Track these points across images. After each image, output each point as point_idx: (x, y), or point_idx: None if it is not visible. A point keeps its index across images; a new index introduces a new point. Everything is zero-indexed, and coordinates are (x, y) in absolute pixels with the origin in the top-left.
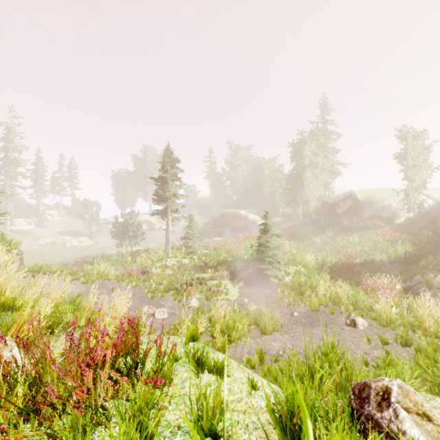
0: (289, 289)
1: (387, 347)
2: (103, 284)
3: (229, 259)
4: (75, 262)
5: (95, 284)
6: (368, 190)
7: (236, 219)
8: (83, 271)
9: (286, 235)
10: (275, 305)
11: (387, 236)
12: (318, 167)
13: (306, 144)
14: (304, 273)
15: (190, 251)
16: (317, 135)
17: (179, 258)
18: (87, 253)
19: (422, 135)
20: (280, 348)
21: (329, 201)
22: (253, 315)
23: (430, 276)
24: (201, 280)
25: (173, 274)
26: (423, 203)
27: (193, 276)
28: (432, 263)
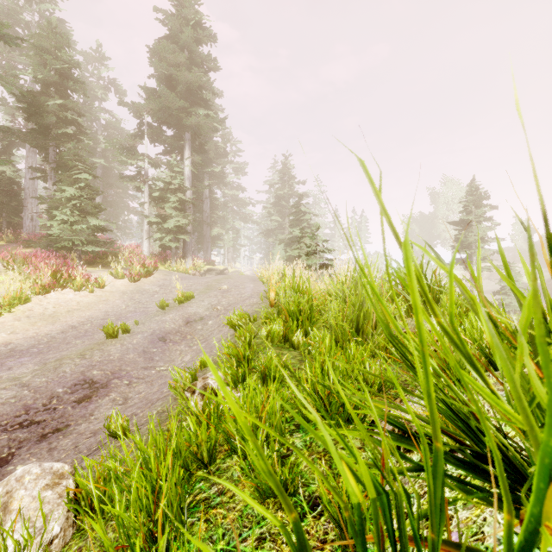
0: None
1: None
2: None
3: None
4: None
5: None
6: None
7: None
8: None
9: None
10: None
11: None
12: None
13: None
14: None
15: (507, 310)
16: None
17: None
18: None
19: None
20: None
21: None
22: None
23: None
24: None
25: None
26: None
27: None
28: None
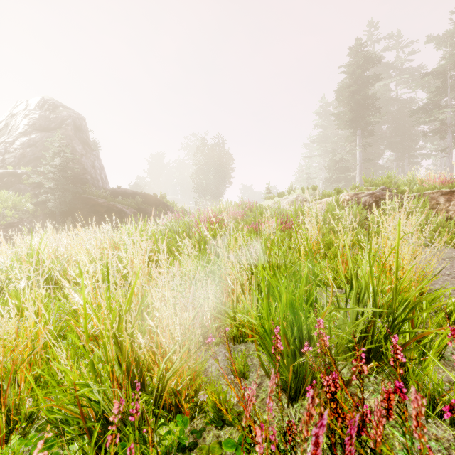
0: None
1: None
2: None
3: None
4: None
5: None
6: None
7: None
8: None
9: None
10: None
11: None
12: None
13: None
14: None
15: None
16: None
17: None
18: None
19: None
20: None
21: None
22: None
23: None
24: None
25: None
26: None
27: None
28: None
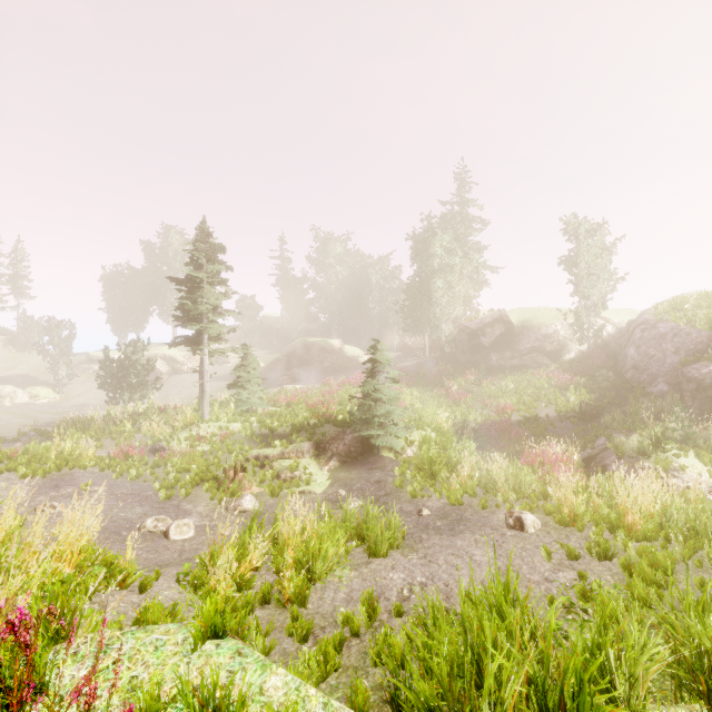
0: (414, 468)
1: (577, 564)
2: (69, 476)
3: (314, 421)
4: (18, 436)
5: (51, 477)
6: (526, 310)
7: (324, 354)
8: (27, 454)
9: (405, 379)
10: (391, 498)
11: (554, 379)
12: (454, 272)
13: (437, 234)
14: (436, 442)
15: (245, 409)
16: (453, 223)
17: (223, 421)
18: (48, 417)
19: (599, 229)
20: (403, 584)
21: (471, 325)
22: (354, 521)
23: (621, 438)
24: (263, 459)
25: (212, 451)
26: (600, 330)
27: (248, 454)
28: (619, 419)
